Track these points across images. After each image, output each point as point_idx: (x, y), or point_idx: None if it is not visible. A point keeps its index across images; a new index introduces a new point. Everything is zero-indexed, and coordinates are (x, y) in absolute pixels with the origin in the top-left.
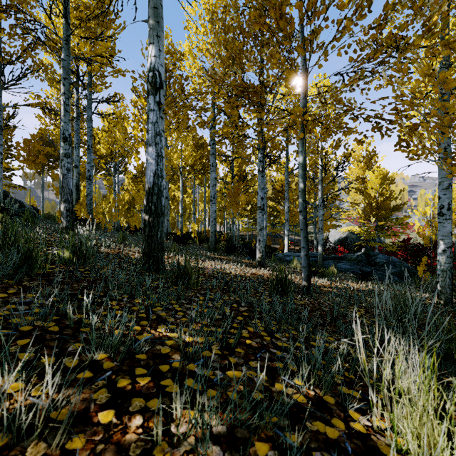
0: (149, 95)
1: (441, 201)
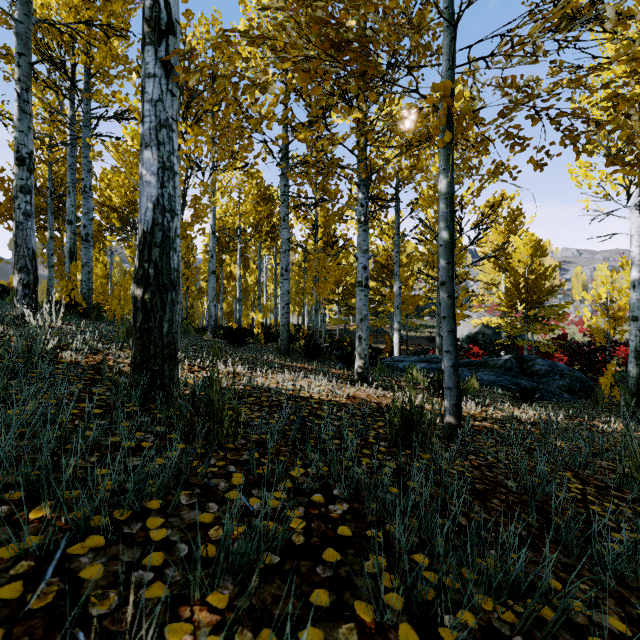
0: (146, 46)
1: None
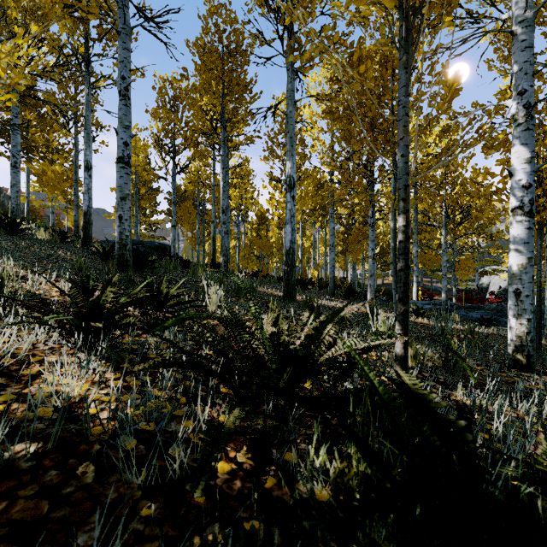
0: (287, 193)
1: None
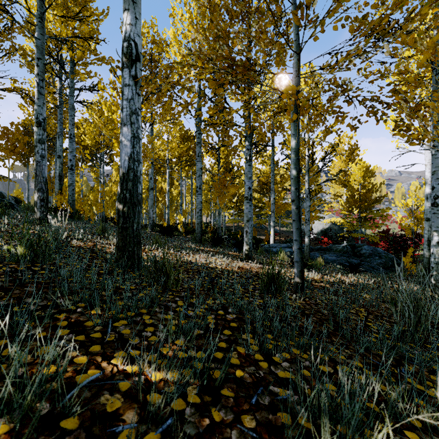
0: (124, 68)
1: (435, 192)
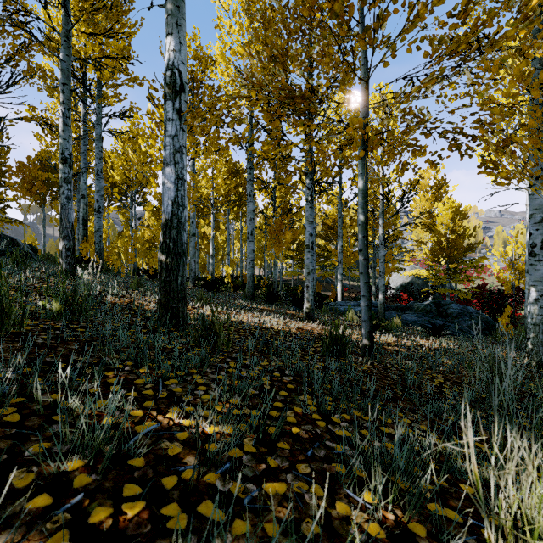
0: (167, 101)
1: (532, 239)
